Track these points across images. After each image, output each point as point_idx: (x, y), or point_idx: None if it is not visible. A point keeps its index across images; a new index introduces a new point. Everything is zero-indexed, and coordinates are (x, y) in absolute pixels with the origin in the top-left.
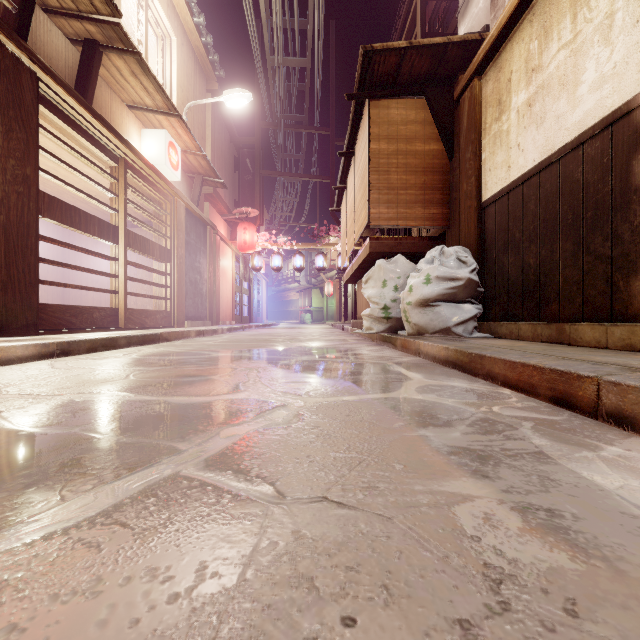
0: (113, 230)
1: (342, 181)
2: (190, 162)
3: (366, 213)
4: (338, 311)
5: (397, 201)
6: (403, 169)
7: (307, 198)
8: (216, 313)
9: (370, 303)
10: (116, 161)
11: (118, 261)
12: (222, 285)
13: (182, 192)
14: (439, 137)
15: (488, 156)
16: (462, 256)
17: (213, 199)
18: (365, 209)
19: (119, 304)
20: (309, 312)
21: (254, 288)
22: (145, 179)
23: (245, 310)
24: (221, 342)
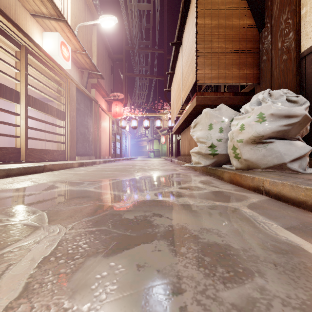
0: (15, 94)
1: (172, 68)
2: (80, 60)
3: (194, 74)
4: (167, 151)
5: (218, 64)
6: (223, 39)
7: (151, 91)
8: (99, 152)
9: (197, 143)
10: (18, 46)
11: (20, 115)
12: (103, 136)
13: (75, 79)
14: (251, 14)
15: (311, 7)
16: (292, 96)
17: (97, 87)
18: (192, 72)
19: (21, 145)
20: (152, 152)
21: (123, 139)
22: (44, 63)
23: (118, 150)
24: (89, 171)
